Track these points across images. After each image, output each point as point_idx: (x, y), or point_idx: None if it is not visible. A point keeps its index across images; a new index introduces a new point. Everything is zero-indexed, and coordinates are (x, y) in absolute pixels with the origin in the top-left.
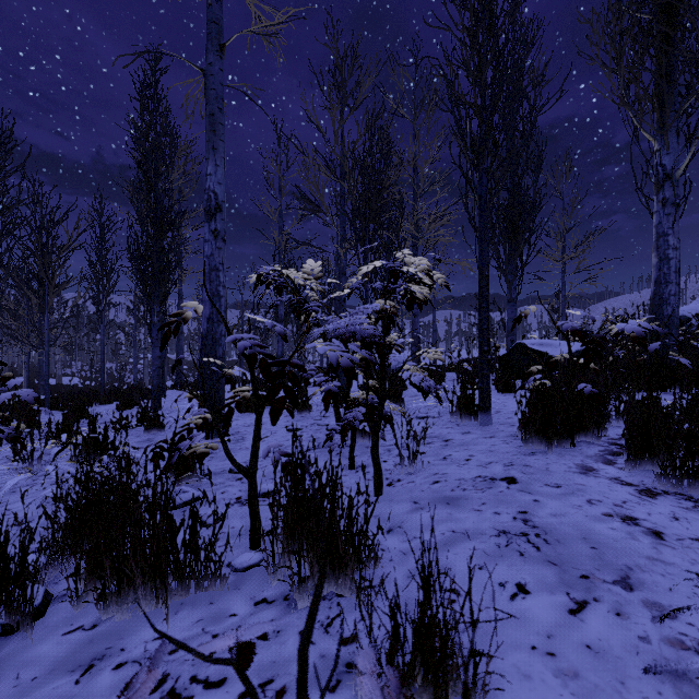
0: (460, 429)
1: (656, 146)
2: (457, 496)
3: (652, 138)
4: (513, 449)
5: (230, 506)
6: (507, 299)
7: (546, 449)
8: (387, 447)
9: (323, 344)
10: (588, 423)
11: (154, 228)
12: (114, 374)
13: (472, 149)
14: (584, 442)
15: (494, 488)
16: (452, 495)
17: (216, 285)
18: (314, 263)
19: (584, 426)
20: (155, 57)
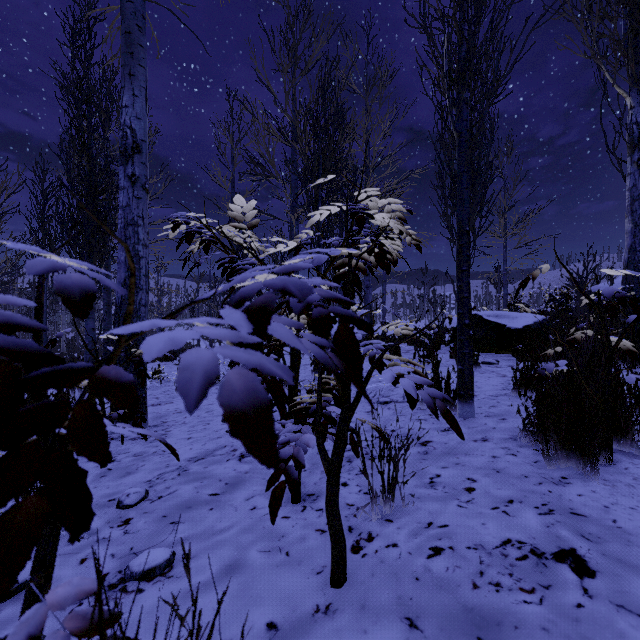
0: (436, 423)
1: (631, 103)
2: (491, 611)
3: (626, 94)
4: (530, 469)
5: (75, 606)
6: None
7: (577, 468)
8: (346, 453)
9: (189, 321)
10: (623, 425)
11: (85, 187)
12: (74, 344)
13: (449, 75)
14: (621, 454)
15: (557, 590)
16: (480, 605)
17: (134, 243)
18: (244, 203)
19: (618, 429)
20: (89, 2)
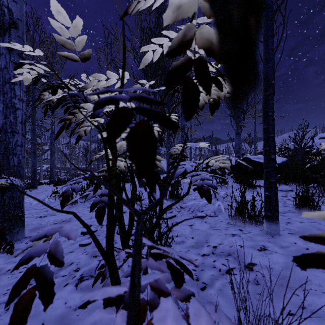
0: (250, 240)
1: None
2: None
3: None
4: None
5: None
6: (235, 133)
7: None
8: None
9: None
10: None
11: None
12: (26, 175)
13: None
14: None
15: None
16: None
17: (10, 97)
18: (69, 22)
19: None
20: None
